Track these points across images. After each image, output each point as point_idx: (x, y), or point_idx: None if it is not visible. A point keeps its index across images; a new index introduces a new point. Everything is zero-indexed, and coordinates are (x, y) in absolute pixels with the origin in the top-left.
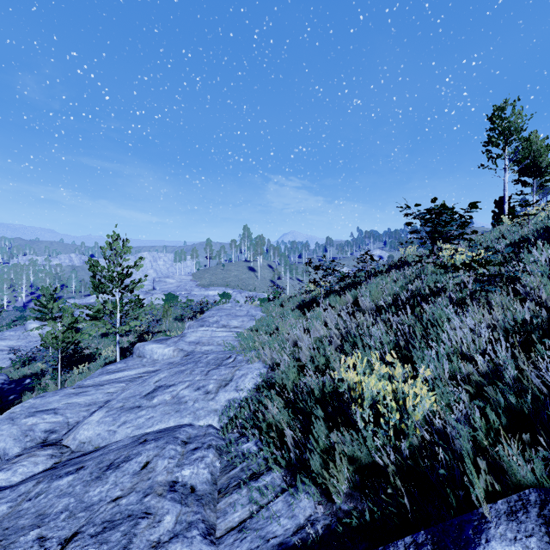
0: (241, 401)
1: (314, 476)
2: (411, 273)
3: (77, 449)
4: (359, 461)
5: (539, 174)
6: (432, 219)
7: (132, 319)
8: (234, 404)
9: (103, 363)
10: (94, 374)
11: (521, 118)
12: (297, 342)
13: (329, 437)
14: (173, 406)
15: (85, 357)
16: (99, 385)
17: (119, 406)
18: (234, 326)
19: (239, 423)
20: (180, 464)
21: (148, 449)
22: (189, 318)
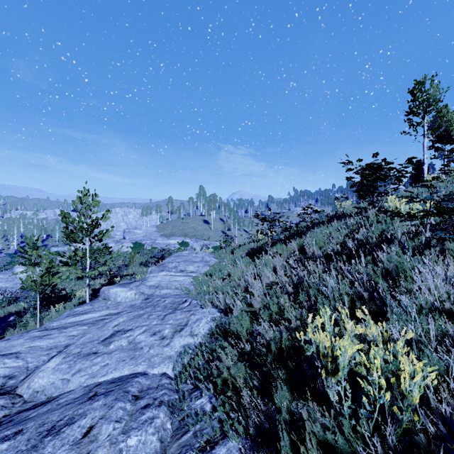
0: (195, 347)
1: (277, 453)
2: (354, 223)
3: (30, 398)
4: (335, 445)
5: (450, 141)
6: (370, 174)
7: (101, 264)
8: (188, 351)
9: (77, 303)
10: (62, 315)
11: (438, 91)
12: (249, 287)
13: (291, 402)
14: (128, 353)
15: (61, 297)
16: (63, 328)
17: (77, 352)
18: (190, 271)
19: (193, 372)
20: (127, 429)
21: (94, 407)
22: (152, 263)
